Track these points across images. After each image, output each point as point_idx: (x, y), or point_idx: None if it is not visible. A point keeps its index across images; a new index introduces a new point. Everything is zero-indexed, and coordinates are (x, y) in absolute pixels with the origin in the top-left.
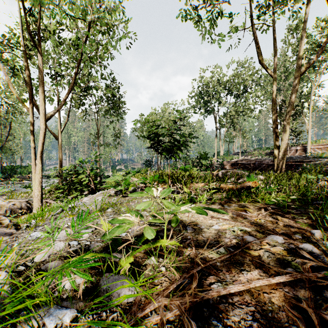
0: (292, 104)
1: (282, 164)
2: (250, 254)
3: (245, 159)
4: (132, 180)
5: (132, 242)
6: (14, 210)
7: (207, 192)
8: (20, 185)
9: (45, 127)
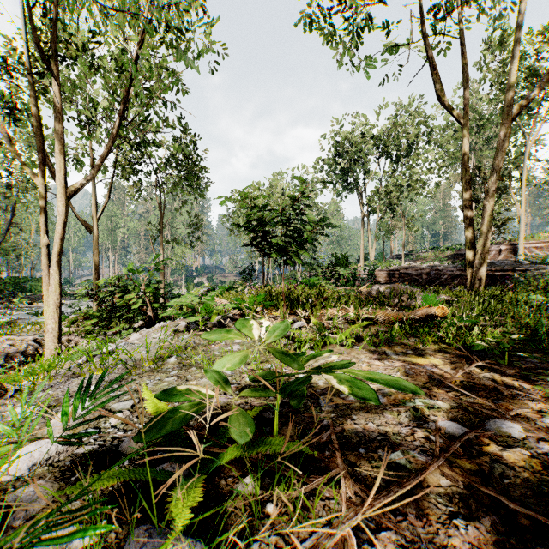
0: (499, 169)
1: (481, 274)
2: (462, 468)
3: (413, 266)
4: (218, 303)
5: (208, 437)
6: (11, 356)
7: (353, 326)
8: (29, 311)
9: (66, 210)
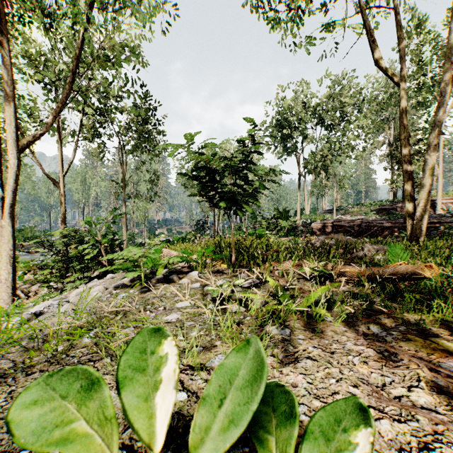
0: (441, 124)
1: (422, 226)
2: None
3: (343, 219)
4: (167, 254)
5: None
6: None
7: (320, 289)
8: None
9: (19, 163)
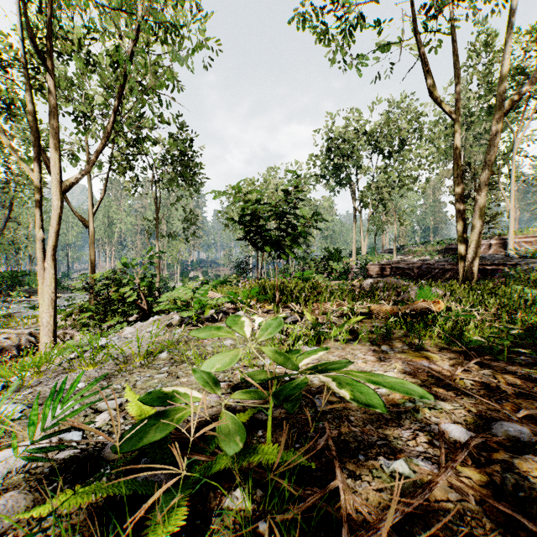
0: (491, 164)
1: (473, 268)
2: (471, 479)
3: (404, 260)
4: (212, 297)
5: (196, 442)
6: (7, 349)
7: (348, 320)
8: (26, 305)
9: (61, 205)
